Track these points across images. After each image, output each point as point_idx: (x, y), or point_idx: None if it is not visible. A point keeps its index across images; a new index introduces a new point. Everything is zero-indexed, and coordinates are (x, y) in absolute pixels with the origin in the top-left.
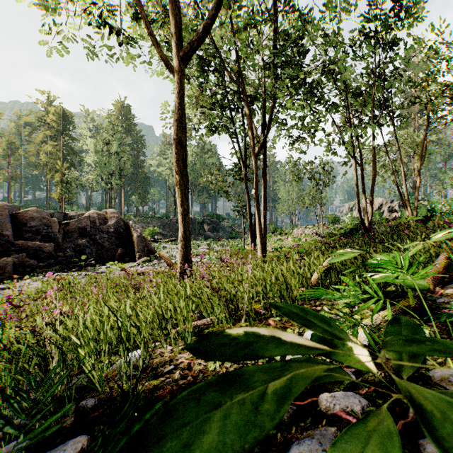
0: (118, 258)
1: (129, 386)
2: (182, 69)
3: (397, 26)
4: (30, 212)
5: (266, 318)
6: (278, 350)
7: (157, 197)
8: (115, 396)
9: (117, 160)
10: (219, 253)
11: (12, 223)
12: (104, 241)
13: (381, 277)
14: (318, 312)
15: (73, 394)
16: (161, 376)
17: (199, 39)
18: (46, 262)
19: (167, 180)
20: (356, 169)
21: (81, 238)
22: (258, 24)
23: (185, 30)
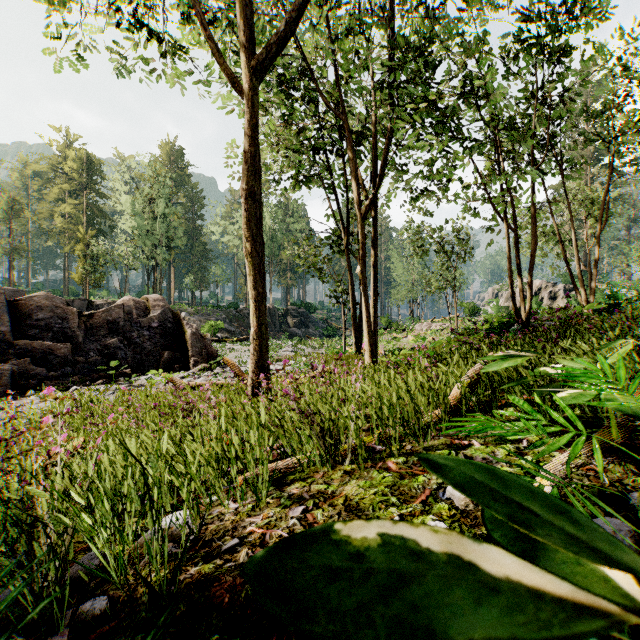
0: (164, 365)
1: (161, 579)
2: (255, 85)
3: (569, 27)
4: (36, 299)
5: (383, 458)
6: (483, 620)
7: (221, 279)
8: (141, 592)
9: (165, 225)
10: (310, 358)
11: (10, 314)
12: (144, 341)
13: (570, 396)
14: (465, 449)
15: (66, 594)
16: (218, 558)
17: (280, 42)
18: (59, 371)
19: (235, 254)
20: (508, 236)
21: (110, 336)
22: (366, 28)
23: (261, 34)
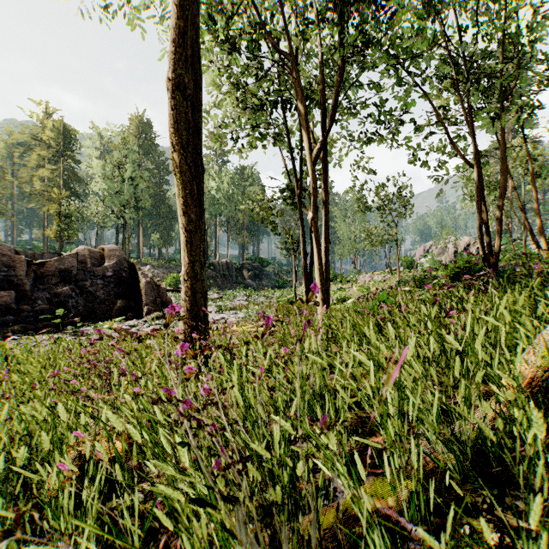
0: (117, 314)
1: None
2: None
3: None
4: None
5: None
6: None
7: None
8: None
9: (132, 187)
10: (261, 306)
11: None
12: (97, 289)
13: None
14: None
15: None
16: None
17: None
18: (0, 320)
19: None
20: (479, 171)
21: (62, 284)
22: None
23: None
